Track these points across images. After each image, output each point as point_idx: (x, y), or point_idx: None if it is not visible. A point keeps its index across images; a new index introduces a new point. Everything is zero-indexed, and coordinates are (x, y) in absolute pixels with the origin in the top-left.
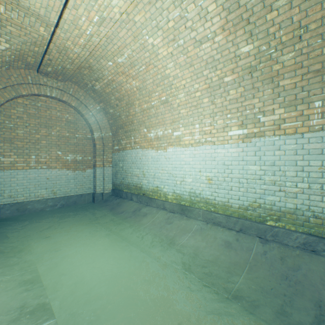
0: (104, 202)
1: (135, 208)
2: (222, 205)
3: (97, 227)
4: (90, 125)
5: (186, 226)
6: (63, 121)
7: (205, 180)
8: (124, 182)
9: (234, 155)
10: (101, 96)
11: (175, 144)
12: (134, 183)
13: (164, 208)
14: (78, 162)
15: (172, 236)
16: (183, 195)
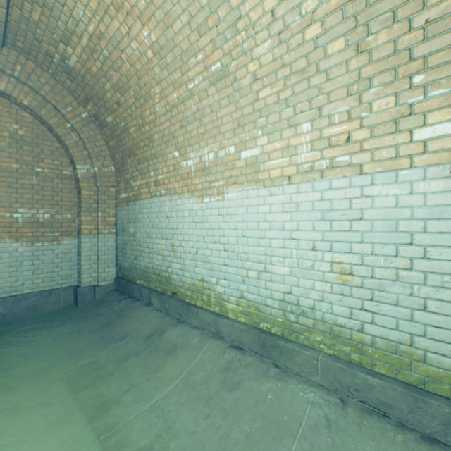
0: (95, 306)
1: (153, 327)
2: (387, 350)
3: (50, 387)
4: (67, 149)
5: (280, 404)
6: (3, 137)
7: (329, 272)
8: (138, 265)
9: (436, 200)
10: (86, 84)
11: (244, 181)
12: (156, 268)
13: (218, 333)
14: (43, 225)
15: (241, 449)
16: (264, 307)
